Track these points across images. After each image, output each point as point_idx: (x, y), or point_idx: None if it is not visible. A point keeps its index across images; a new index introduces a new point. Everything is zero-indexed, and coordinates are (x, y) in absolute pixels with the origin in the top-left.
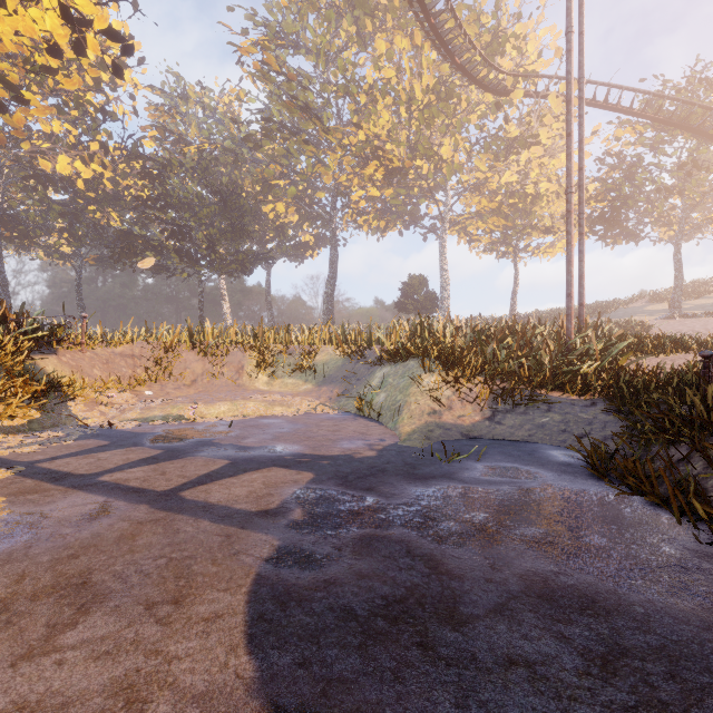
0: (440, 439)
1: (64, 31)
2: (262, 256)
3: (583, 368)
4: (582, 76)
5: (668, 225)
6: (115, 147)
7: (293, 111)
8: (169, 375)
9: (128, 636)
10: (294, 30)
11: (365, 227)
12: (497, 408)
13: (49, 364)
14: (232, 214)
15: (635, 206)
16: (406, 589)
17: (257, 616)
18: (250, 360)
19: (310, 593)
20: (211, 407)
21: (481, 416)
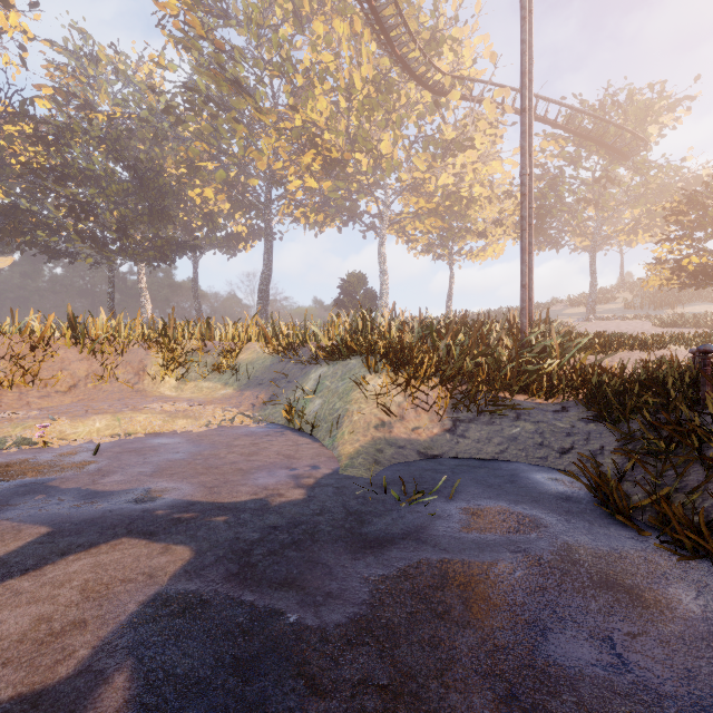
0: (392, 462)
1: None
2: (186, 244)
3: (544, 366)
4: (531, 57)
5: (585, 235)
6: None
7: (221, 85)
8: (32, 379)
9: None
10: None
11: (303, 220)
12: (459, 416)
13: None
14: (150, 195)
15: (557, 216)
16: None
17: None
18: (155, 359)
19: None
20: (80, 423)
21: (440, 427)
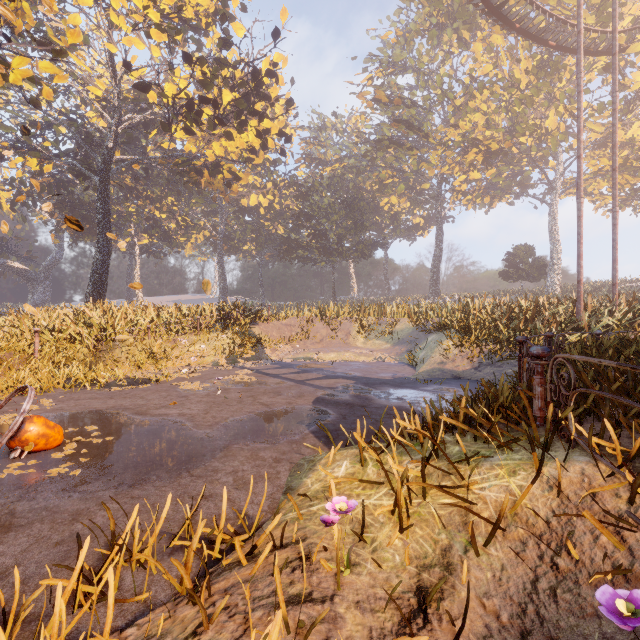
0: (436, 377)
1: (257, 140)
2: (377, 243)
3: (569, 339)
4: (614, 91)
5: None
6: (280, 180)
7: (399, 128)
8: (308, 337)
9: (289, 398)
10: (402, 58)
11: (469, 206)
12: (482, 362)
13: (256, 330)
14: (355, 213)
15: None
16: (356, 402)
17: (316, 400)
18: (354, 328)
19: (331, 399)
20: (326, 354)
21: (471, 366)
